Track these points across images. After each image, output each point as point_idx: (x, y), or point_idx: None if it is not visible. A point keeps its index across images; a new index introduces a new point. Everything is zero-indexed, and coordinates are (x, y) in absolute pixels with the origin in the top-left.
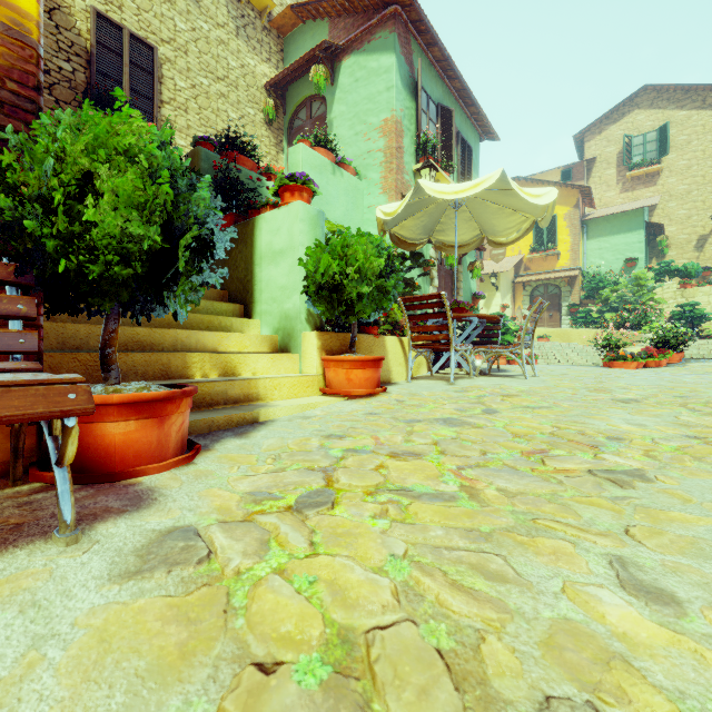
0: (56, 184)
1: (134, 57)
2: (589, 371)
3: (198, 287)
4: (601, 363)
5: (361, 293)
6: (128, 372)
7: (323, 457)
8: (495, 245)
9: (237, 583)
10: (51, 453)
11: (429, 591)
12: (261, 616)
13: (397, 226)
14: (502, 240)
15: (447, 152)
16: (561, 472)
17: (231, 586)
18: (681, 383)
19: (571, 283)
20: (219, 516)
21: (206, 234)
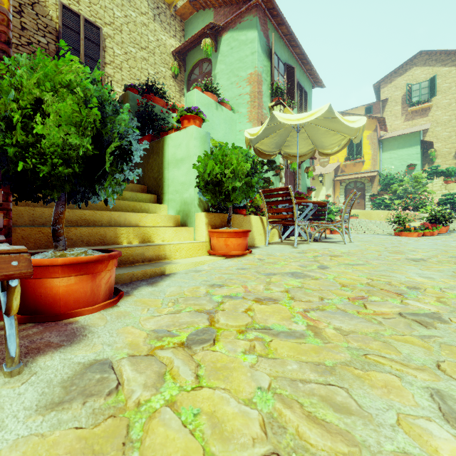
0: (14, 107)
1: (87, 34)
2: (386, 238)
3: (121, 182)
4: (393, 233)
5: (234, 186)
6: (77, 240)
7: (208, 302)
8: (323, 155)
9: (136, 415)
10: (2, 305)
11: (290, 423)
12: (153, 451)
13: (258, 143)
14: (328, 152)
15: (291, 95)
16: (379, 314)
17: (131, 418)
18: (451, 247)
19: (371, 180)
20: (129, 351)
21: (126, 144)
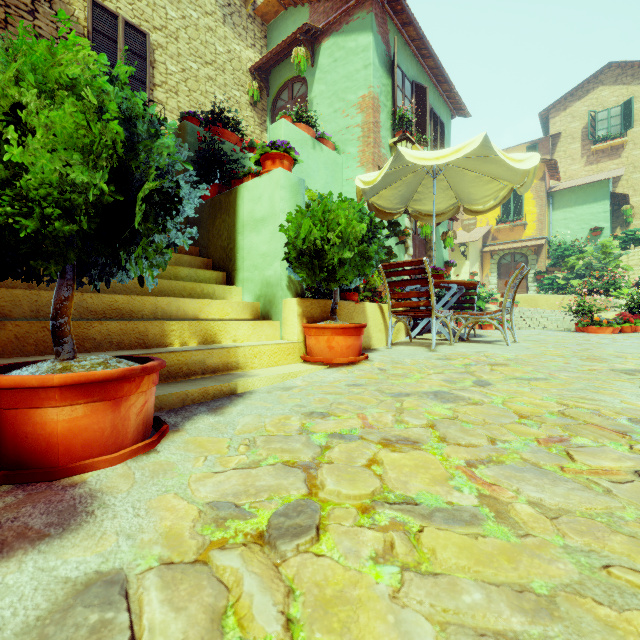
0: None
1: (128, 43)
2: (565, 336)
3: (164, 249)
4: (572, 328)
5: (342, 258)
6: (102, 341)
7: (304, 446)
8: (471, 213)
9: None
10: None
11: None
12: None
13: (375, 196)
14: (478, 208)
15: (421, 128)
16: (600, 473)
17: None
18: None
19: (537, 251)
20: (164, 551)
21: (170, 186)
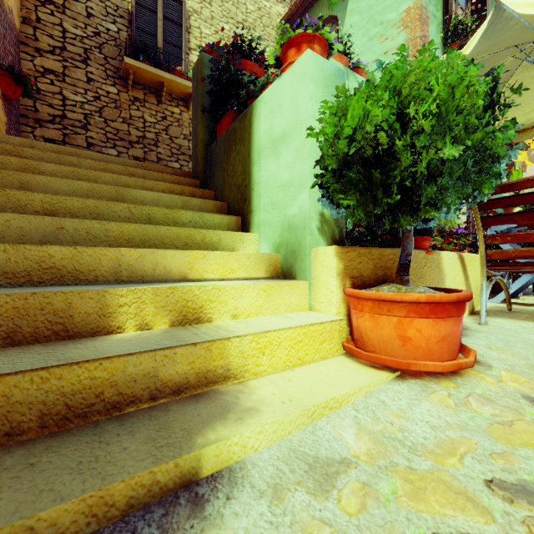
0: None
1: (166, 12)
2: None
3: None
4: None
5: (432, 164)
6: None
7: None
8: None
9: None
10: None
11: None
12: None
13: None
14: None
15: None
16: None
17: None
18: None
19: None
20: None
21: None
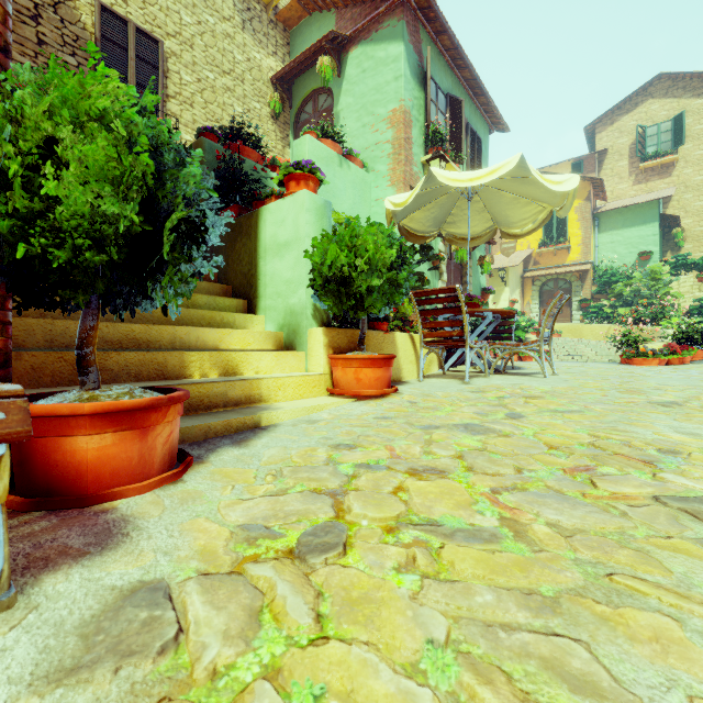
0: (10, 151)
1: (139, 51)
2: (608, 368)
3: (189, 278)
4: (618, 359)
5: (370, 286)
6: (120, 372)
7: (331, 475)
8: (509, 237)
9: (209, 698)
10: None
11: None
12: None
13: (406, 218)
14: (516, 232)
15: (457, 144)
16: (620, 498)
17: None
18: None
19: (582, 277)
20: (200, 565)
21: (196, 215)
